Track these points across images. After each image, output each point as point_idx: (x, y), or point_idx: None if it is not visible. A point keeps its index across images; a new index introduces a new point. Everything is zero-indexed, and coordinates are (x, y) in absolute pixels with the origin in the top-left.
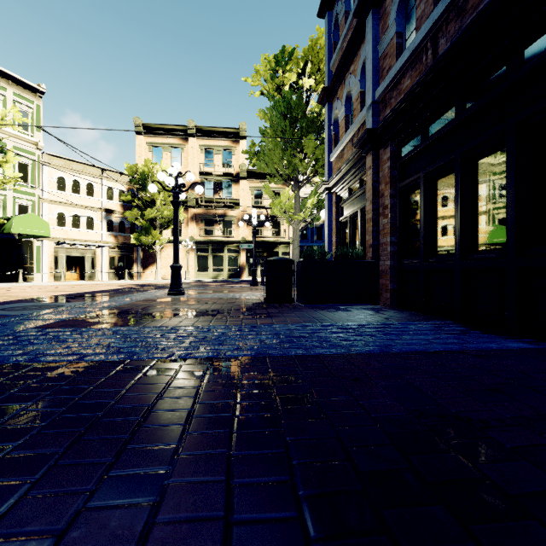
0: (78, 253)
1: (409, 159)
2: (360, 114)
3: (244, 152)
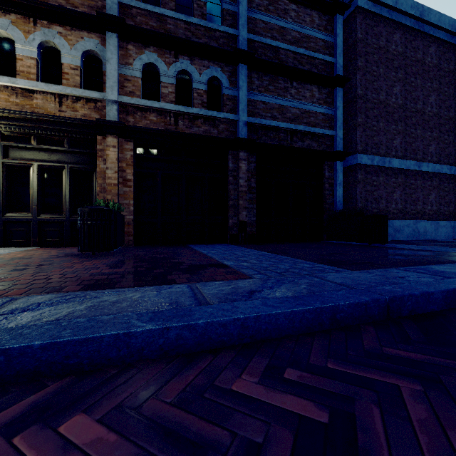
0: None
1: (146, 158)
2: (89, 91)
3: None
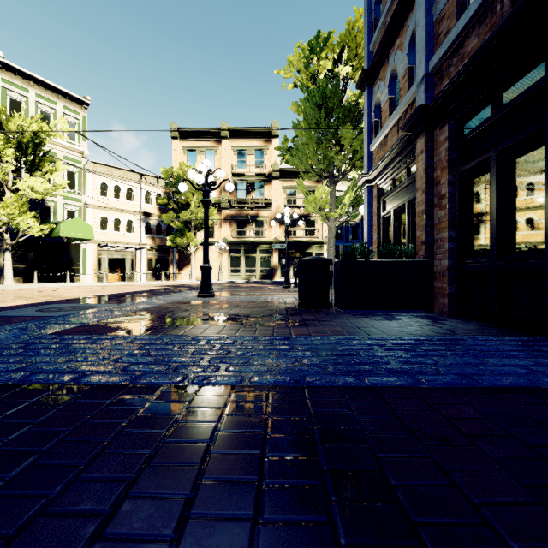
0: (119, 255)
1: (474, 136)
2: (408, 92)
3: (276, 148)
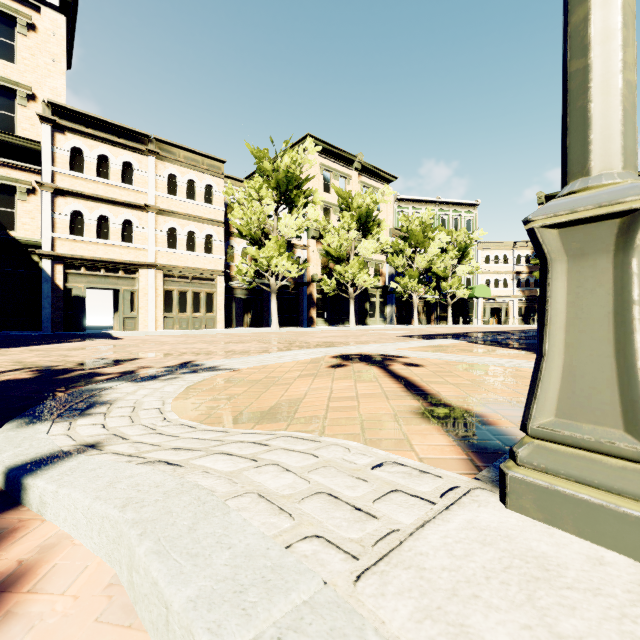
0: (497, 306)
1: None
2: None
3: None
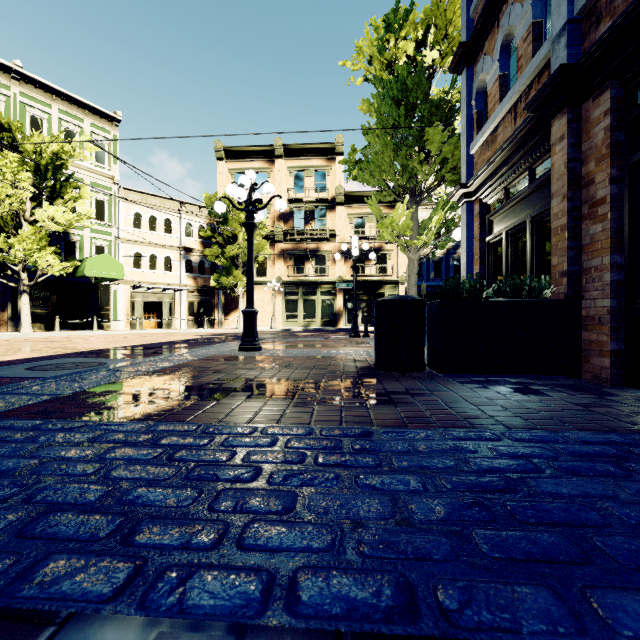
0: (156, 298)
1: None
2: (535, 57)
3: (341, 162)
